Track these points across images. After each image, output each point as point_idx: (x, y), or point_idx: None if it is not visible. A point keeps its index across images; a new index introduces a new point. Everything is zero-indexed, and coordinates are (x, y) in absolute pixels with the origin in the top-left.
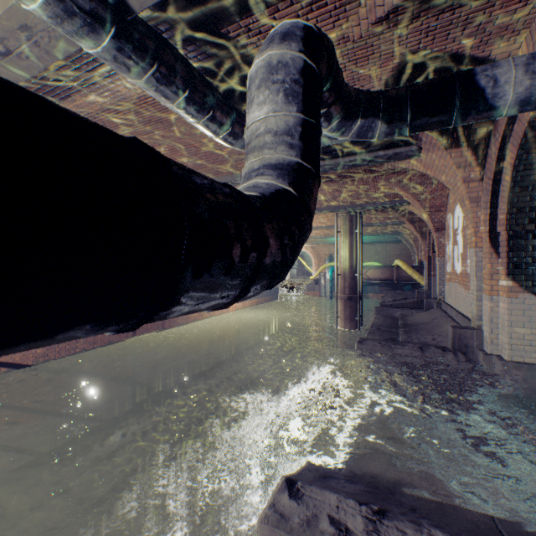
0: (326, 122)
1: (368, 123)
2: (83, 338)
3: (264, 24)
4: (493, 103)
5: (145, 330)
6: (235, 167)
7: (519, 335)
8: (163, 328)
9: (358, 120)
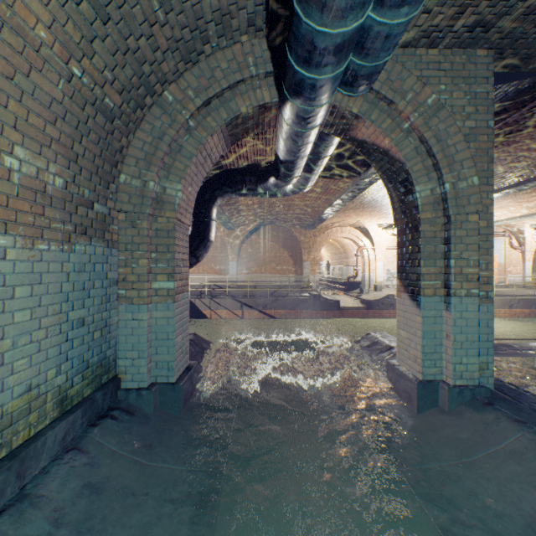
0: (255, 192)
1: (272, 182)
2: (304, 310)
3: (233, 161)
4: (282, 159)
5: (350, 315)
6: (331, 193)
7: (401, 338)
8: (367, 317)
9: (268, 183)
